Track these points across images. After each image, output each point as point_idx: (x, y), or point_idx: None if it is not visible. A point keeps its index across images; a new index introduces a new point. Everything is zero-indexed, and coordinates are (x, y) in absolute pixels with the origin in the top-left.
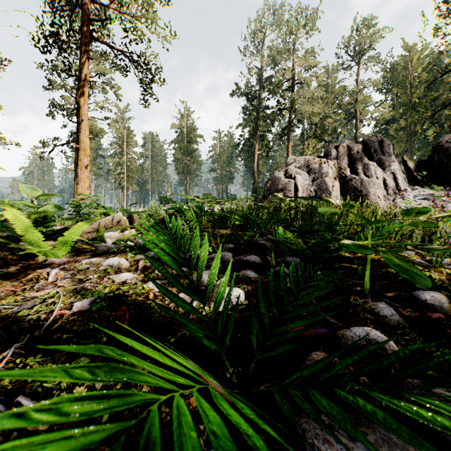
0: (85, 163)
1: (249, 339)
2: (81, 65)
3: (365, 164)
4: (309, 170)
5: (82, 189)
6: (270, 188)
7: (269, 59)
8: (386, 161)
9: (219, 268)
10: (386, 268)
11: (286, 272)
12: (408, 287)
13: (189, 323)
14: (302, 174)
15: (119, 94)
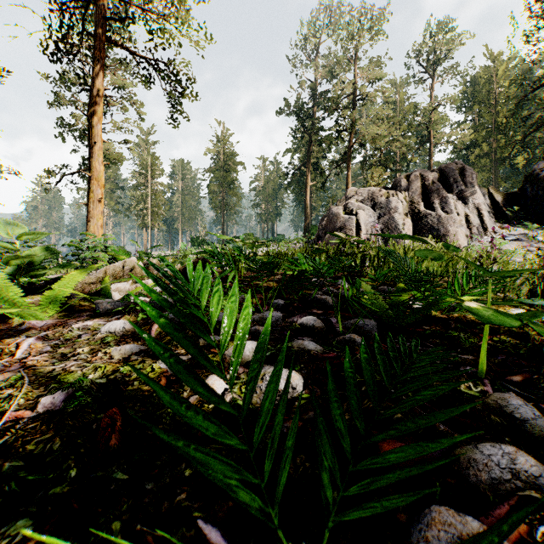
0: (98, 195)
1: (315, 468)
2: (93, 75)
3: (443, 197)
4: (374, 205)
5: (95, 228)
6: (326, 226)
7: (324, 70)
8: (469, 193)
9: None
10: (498, 335)
11: (359, 341)
12: (537, 366)
13: (211, 462)
14: (366, 209)
15: (141, 112)
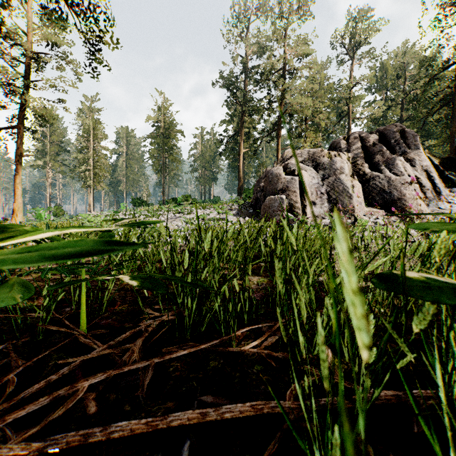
0: None
1: None
2: None
3: (388, 159)
4: (316, 166)
5: None
6: (265, 188)
7: (256, 46)
8: (413, 155)
9: None
10: None
11: None
12: None
13: None
14: (308, 170)
15: (77, 72)
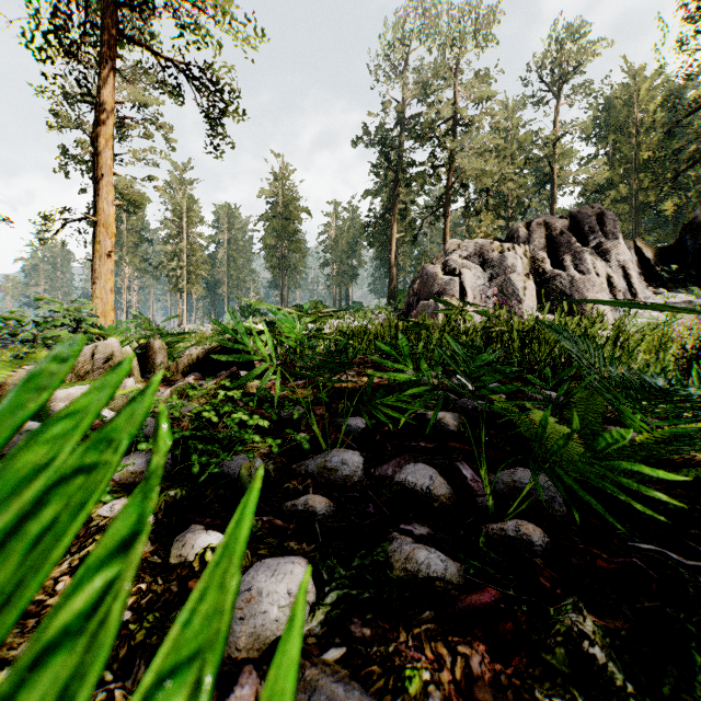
0: (107, 247)
1: None
2: (100, 82)
3: (576, 252)
4: (484, 262)
5: (102, 293)
6: (419, 291)
7: (415, 87)
8: (610, 246)
9: (326, 517)
10: None
11: (540, 543)
12: None
13: None
14: (472, 268)
15: (173, 140)
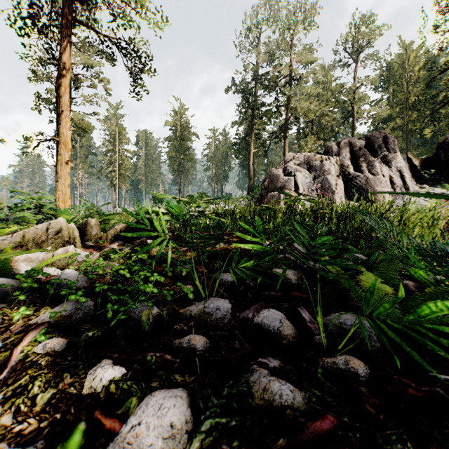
0: (66, 158)
1: None
2: (61, 50)
3: (369, 161)
4: (310, 168)
5: (62, 187)
6: (268, 186)
7: (265, 55)
8: (391, 157)
9: (203, 352)
10: None
11: (364, 374)
12: None
13: None
14: (302, 171)
15: (109, 89)
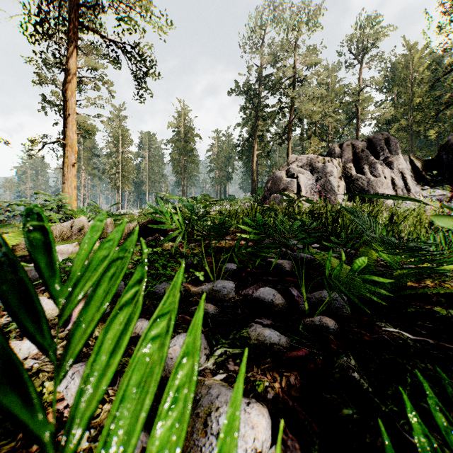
0: (72, 160)
1: None
2: (67, 55)
3: (371, 163)
4: (312, 170)
5: (69, 189)
6: (271, 188)
7: (268, 56)
8: (393, 159)
9: (214, 315)
10: None
11: (333, 327)
12: None
13: None
14: (305, 173)
15: (113, 91)
